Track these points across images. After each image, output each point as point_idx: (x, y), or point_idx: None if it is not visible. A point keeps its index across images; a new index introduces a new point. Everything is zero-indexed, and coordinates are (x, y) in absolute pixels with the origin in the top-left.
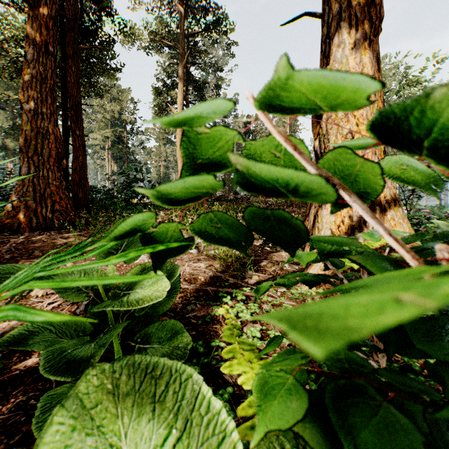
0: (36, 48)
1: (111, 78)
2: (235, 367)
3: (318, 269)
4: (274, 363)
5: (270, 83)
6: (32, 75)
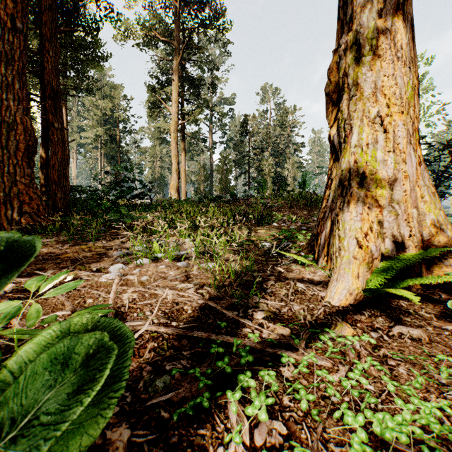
0: (1, 23)
1: (98, 67)
2: None
3: (347, 293)
4: None
5: None
6: None
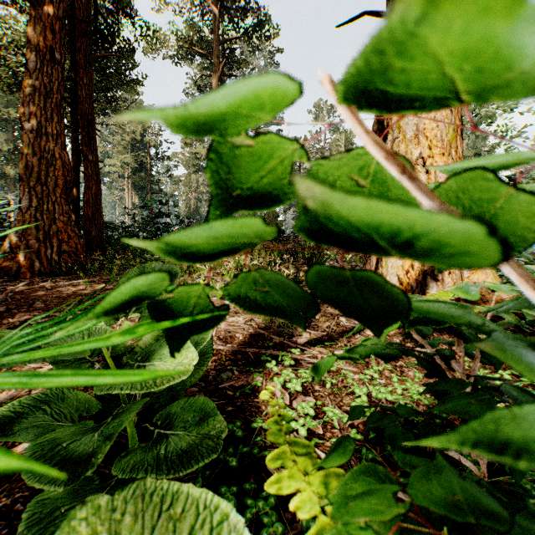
0: (40, 55)
1: (131, 92)
2: (287, 481)
3: None
4: (351, 498)
5: (380, 35)
6: (35, 88)
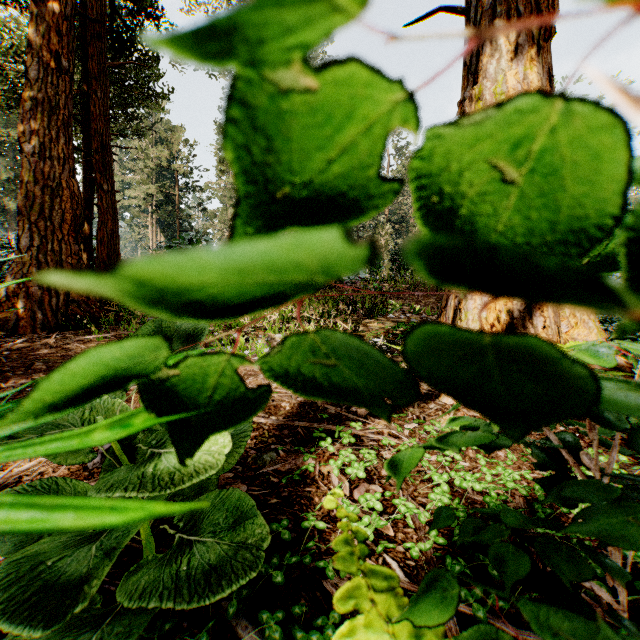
0: (43, 61)
1: (155, 108)
2: (357, 637)
3: None
4: None
5: None
6: (37, 102)
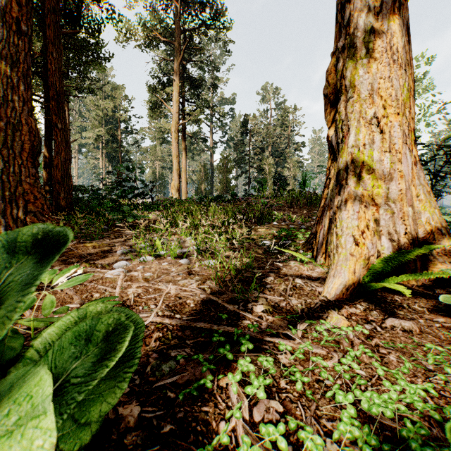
0: (7, 26)
1: (100, 69)
2: None
3: (343, 288)
4: None
5: None
6: (2, 57)
